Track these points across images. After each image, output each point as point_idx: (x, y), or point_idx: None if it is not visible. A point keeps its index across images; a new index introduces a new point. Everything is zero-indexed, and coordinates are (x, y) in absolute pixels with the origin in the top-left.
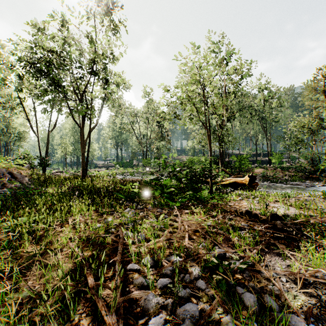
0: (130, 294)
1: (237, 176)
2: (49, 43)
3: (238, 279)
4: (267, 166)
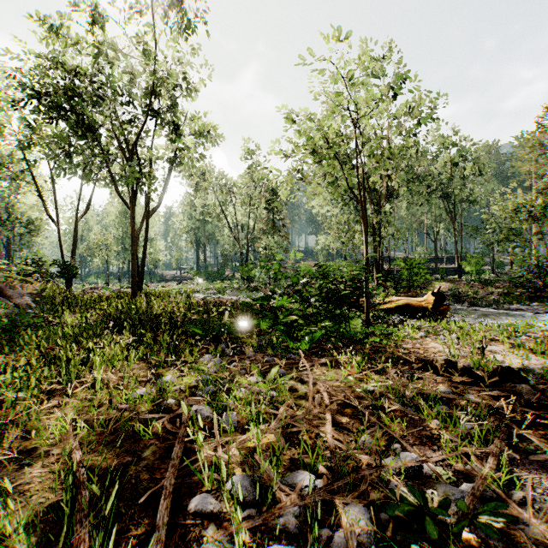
0: None
1: (407, 295)
2: (72, 56)
3: (470, 546)
4: (455, 278)
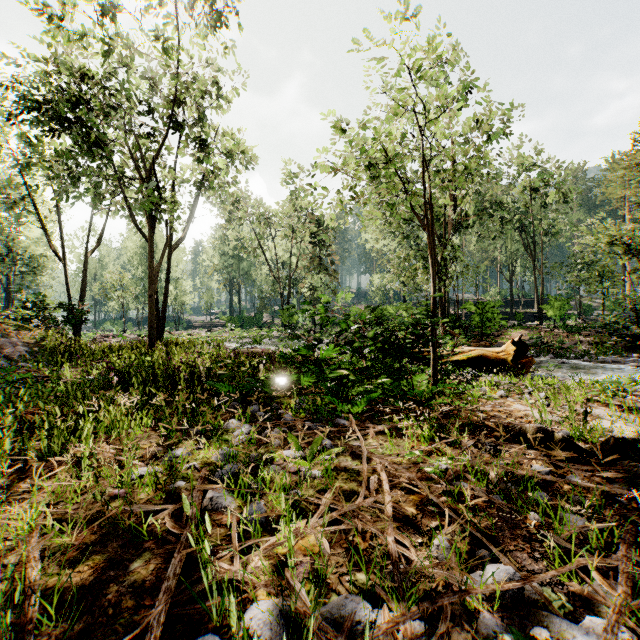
0: None
1: (479, 344)
2: (77, 58)
3: None
4: (535, 324)
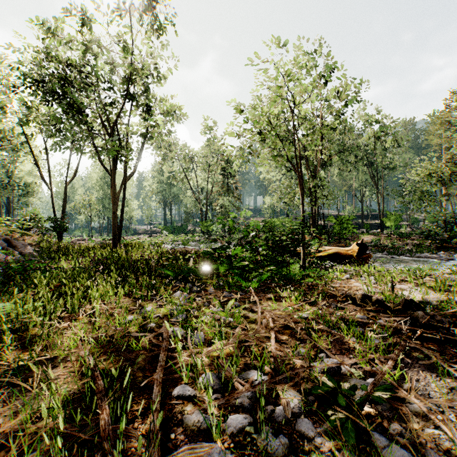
0: (176, 451)
1: (337, 245)
2: (64, 51)
3: (370, 416)
4: (378, 232)
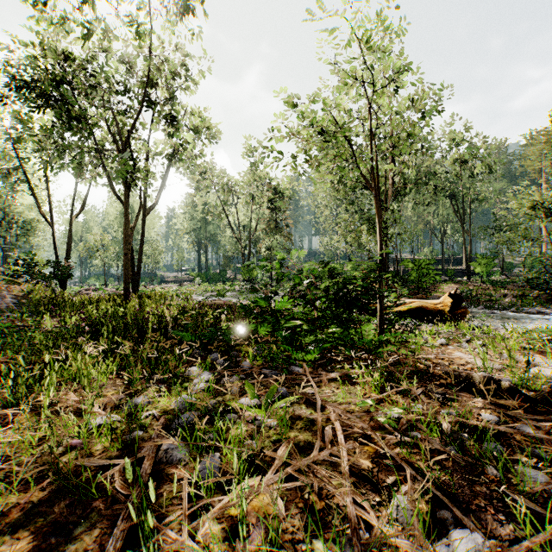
0: None
1: (416, 297)
2: (61, 43)
3: None
4: (464, 279)
